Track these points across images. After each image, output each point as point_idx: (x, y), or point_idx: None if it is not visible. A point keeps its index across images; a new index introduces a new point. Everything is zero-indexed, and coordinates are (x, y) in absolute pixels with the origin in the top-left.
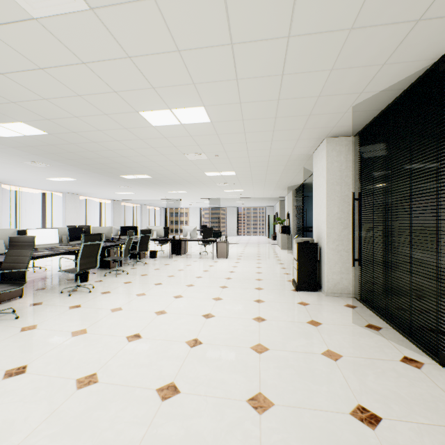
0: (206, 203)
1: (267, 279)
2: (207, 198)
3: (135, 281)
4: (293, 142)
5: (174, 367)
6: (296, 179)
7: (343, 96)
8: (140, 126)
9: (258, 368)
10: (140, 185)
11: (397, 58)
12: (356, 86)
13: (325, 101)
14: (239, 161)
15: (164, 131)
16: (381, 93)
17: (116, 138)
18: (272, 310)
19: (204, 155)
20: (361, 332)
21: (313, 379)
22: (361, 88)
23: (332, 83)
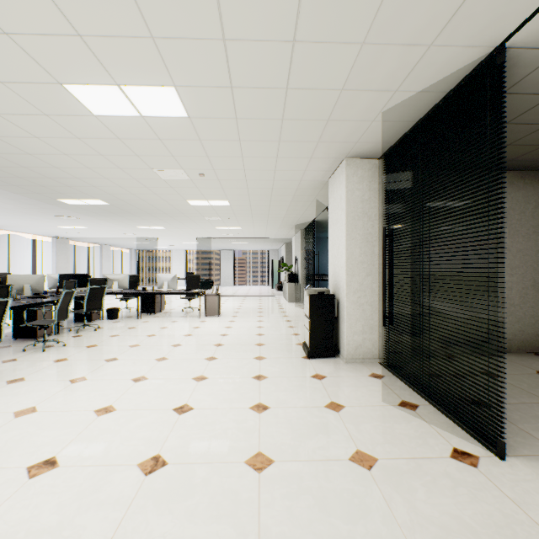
0: (194, 244)
1: (271, 344)
2: (194, 237)
3: (73, 358)
4: (305, 162)
5: (106, 526)
6: (306, 214)
7: (373, 93)
8: (71, 114)
9: (256, 504)
10: (93, 216)
11: (448, 38)
12: (391, 79)
13: (349, 100)
14: (234, 186)
15: (115, 127)
16: (419, 95)
17: (33, 131)
18: (277, 390)
19: (183, 173)
20: (395, 415)
21: (342, 511)
22: (396, 83)
23: (361, 69)
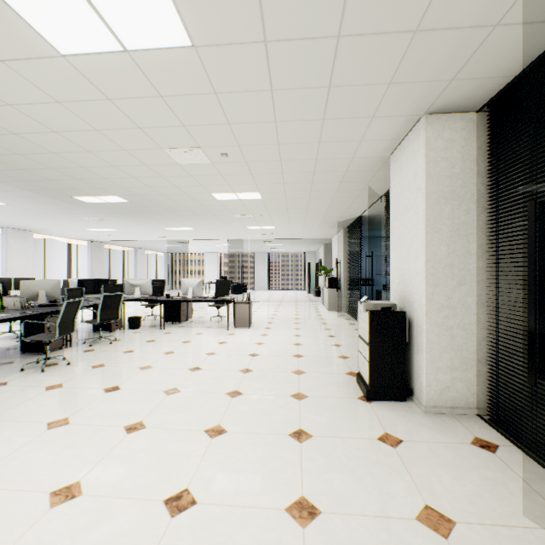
0: (226, 246)
1: (312, 371)
2: (226, 239)
3: (70, 384)
4: (363, 126)
5: None
6: (352, 208)
7: None
8: (31, 55)
9: None
10: (117, 217)
11: None
12: None
13: None
14: (265, 170)
15: (97, 77)
16: None
17: (0, 94)
18: (329, 468)
19: (201, 153)
20: None
21: None
22: None
23: None
